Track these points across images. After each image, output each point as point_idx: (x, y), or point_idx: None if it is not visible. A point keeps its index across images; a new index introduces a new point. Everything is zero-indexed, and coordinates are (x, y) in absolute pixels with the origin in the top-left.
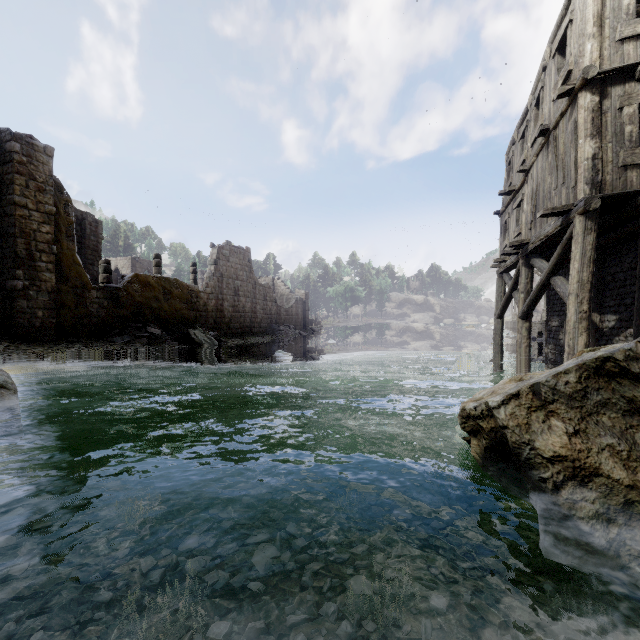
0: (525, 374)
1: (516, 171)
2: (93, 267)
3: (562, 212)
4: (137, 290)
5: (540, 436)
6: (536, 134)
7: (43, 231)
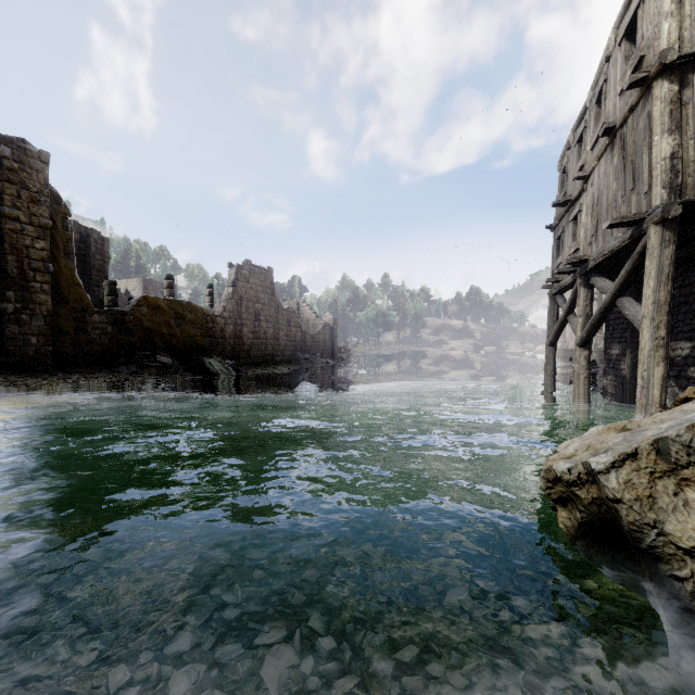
0: (630, 421)
1: (572, 179)
2: (99, 289)
3: (633, 222)
4: (145, 314)
5: (672, 516)
6: (599, 133)
7: (37, 247)
